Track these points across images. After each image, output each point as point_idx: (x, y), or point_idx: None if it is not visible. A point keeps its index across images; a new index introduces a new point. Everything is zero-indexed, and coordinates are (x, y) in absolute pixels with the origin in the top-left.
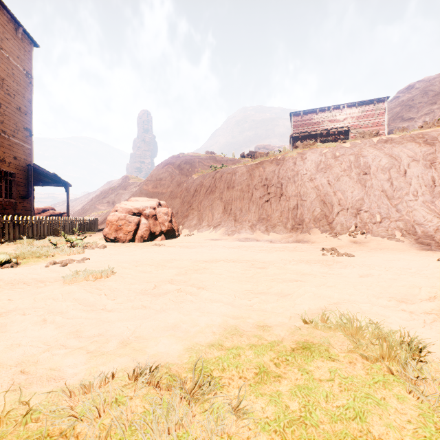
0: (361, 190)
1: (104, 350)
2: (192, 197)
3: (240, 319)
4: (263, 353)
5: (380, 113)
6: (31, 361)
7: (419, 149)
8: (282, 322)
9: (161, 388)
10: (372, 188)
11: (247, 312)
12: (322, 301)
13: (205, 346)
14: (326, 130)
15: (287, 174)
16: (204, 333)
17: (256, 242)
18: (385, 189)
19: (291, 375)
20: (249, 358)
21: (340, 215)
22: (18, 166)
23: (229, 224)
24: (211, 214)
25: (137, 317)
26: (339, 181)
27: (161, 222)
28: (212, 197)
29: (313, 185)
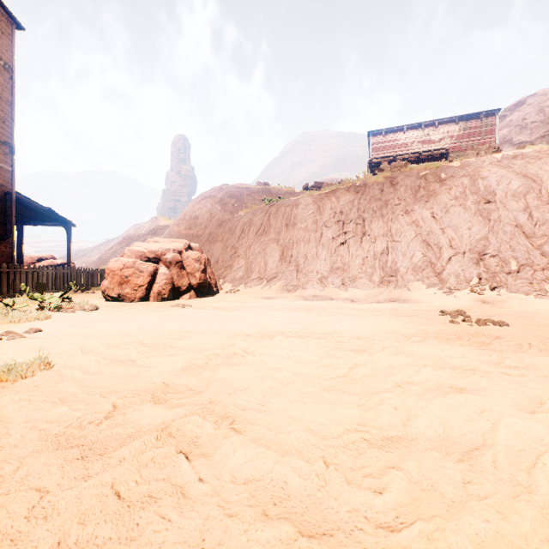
0: (484, 225)
1: None
2: (238, 240)
3: None
4: None
5: (489, 131)
6: None
7: None
8: None
9: None
10: (501, 221)
11: None
12: None
13: None
14: (416, 153)
15: (371, 205)
16: None
17: (330, 301)
18: (520, 223)
19: None
20: None
21: (453, 262)
22: None
23: (289, 276)
24: (263, 263)
25: None
26: (449, 213)
27: (189, 272)
28: (265, 239)
29: (409, 219)
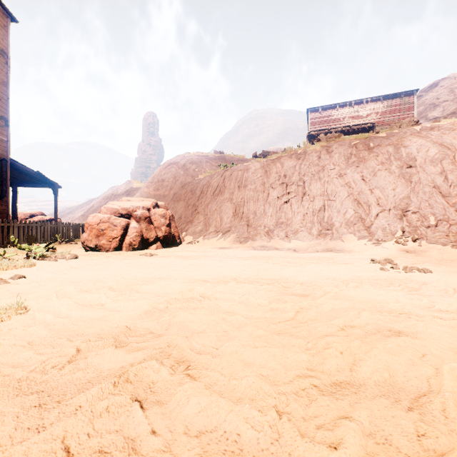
0: (406, 186)
1: None
2: (198, 199)
3: None
4: None
5: (408, 108)
6: None
7: None
8: None
9: None
10: (421, 183)
11: None
12: None
13: None
14: (347, 127)
15: (310, 169)
16: None
17: (275, 251)
18: (437, 184)
19: None
20: None
21: (380, 217)
22: None
23: (240, 230)
24: (219, 219)
25: None
26: (377, 176)
27: (156, 226)
28: (221, 199)
29: (343, 182)
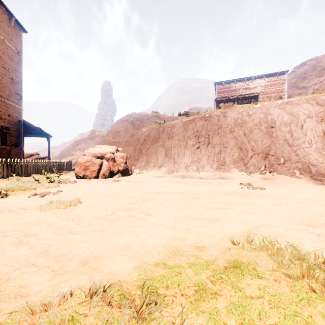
0: (269, 139)
1: (66, 269)
2: (142, 145)
3: (180, 240)
4: (201, 272)
5: (282, 83)
6: (3, 279)
7: (312, 109)
8: (215, 243)
9: (113, 305)
10: (277, 137)
11: (185, 234)
12: (245, 225)
13: (152, 264)
14: (241, 95)
15: (212, 127)
16: (151, 253)
17: (189, 178)
18: (287, 138)
19: (226, 292)
20: (189, 276)
21: (253, 158)
22: (11, 121)
23: (169, 165)
24: (156, 158)
25: (96, 238)
26: (252, 132)
27: (118, 163)
28: (157, 145)
29: (232, 136)
